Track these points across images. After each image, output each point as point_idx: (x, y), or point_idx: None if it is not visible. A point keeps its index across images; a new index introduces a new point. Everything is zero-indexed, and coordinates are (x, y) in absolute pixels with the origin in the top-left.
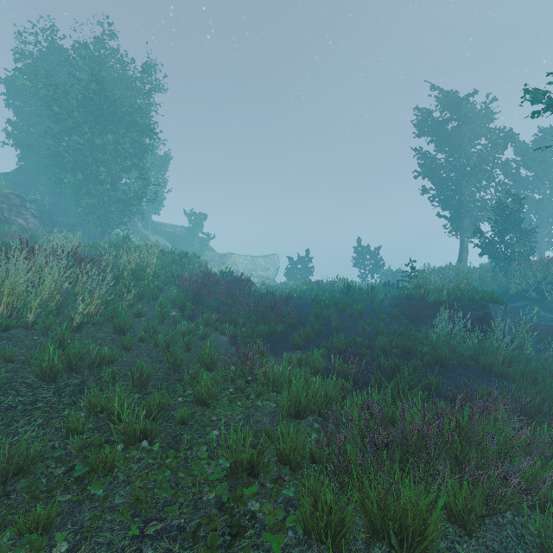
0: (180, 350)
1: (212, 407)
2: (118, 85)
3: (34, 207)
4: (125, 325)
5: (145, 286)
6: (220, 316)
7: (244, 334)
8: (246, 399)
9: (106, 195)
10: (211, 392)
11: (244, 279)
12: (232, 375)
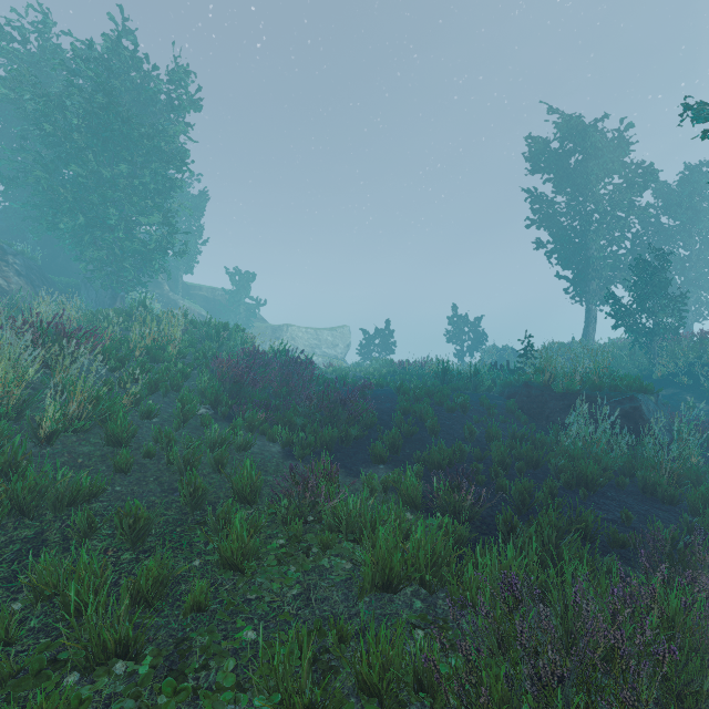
0: (207, 469)
1: (250, 574)
2: (136, 100)
3: (18, 262)
4: (123, 433)
5: (162, 371)
6: (270, 414)
7: (304, 442)
8: (305, 556)
9: (118, 246)
10: (248, 549)
11: (304, 360)
12: (283, 512)
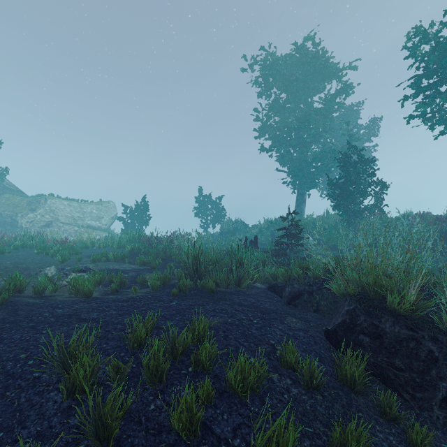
0: None
1: None
2: None
3: None
4: None
5: None
6: None
7: None
8: None
9: None
10: None
11: None
12: None
